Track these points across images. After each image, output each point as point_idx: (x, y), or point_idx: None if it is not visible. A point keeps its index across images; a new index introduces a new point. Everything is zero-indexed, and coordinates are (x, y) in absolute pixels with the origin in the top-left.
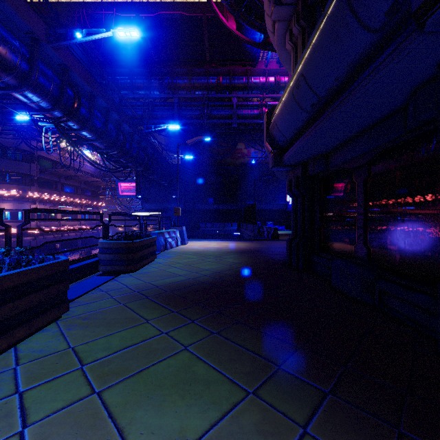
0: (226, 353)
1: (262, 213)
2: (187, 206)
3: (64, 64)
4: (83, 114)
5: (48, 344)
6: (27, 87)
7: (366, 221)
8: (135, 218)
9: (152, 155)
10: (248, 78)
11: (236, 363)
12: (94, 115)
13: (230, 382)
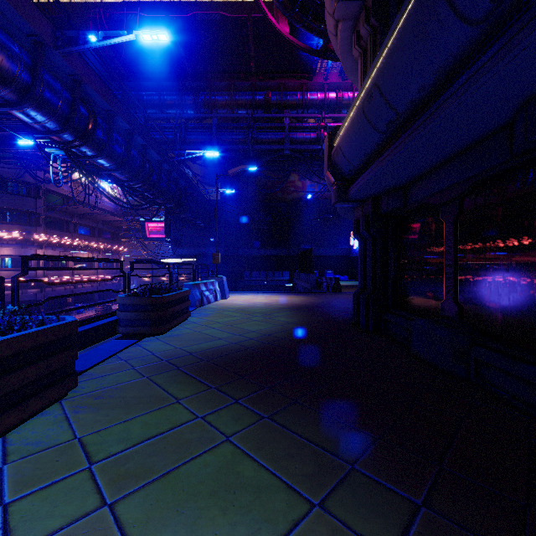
0: (281, 445)
1: (320, 260)
2: (228, 251)
3: (76, 75)
4: (99, 137)
5: (47, 433)
6: (29, 103)
7: (457, 271)
8: (163, 266)
9: (185, 189)
10: (303, 94)
11: (295, 460)
12: (113, 139)
13: (288, 489)
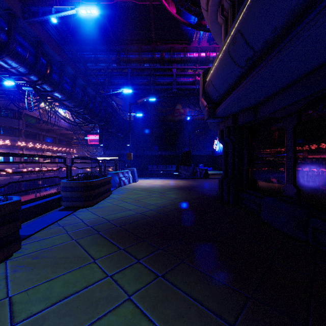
0: (172, 304)
1: (195, 158)
2: (138, 152)
3: (38, 37)
4: (55, 79)
5: None
6: (5, 54)
7: (295, 164)
8: (96, 161)
9: (111, 113)
10: (185, 54)
11: (184, 321)
12: (64, 80)
13: None
